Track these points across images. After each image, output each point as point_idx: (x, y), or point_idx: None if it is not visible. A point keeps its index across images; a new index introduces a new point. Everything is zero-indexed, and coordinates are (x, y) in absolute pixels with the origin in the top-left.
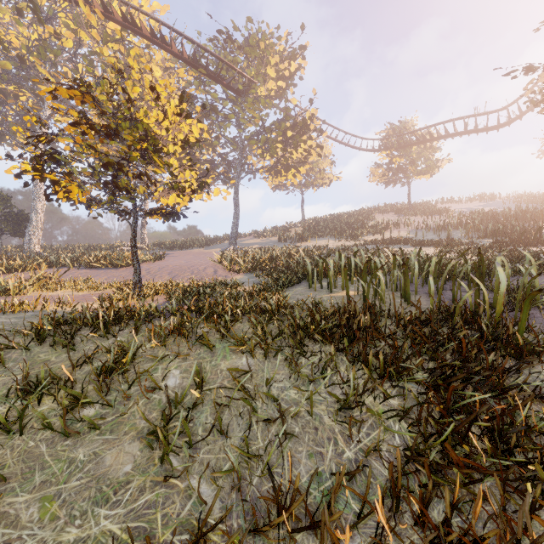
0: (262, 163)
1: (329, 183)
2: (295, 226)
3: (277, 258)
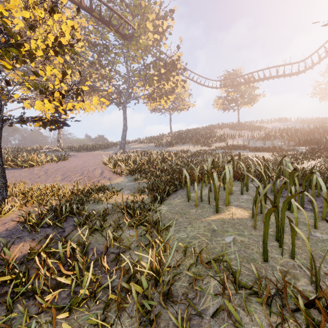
0: (143, 91)
1: (188, 108)
2: (165, 136)
3: (154, 161)
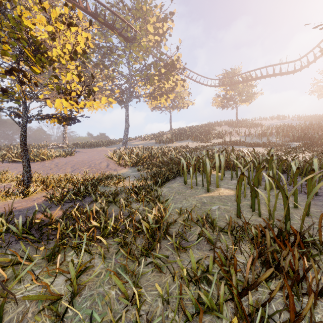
0: (144, 90)
1: (187, 106)
2: (166, 133)
3: (155, 155)
